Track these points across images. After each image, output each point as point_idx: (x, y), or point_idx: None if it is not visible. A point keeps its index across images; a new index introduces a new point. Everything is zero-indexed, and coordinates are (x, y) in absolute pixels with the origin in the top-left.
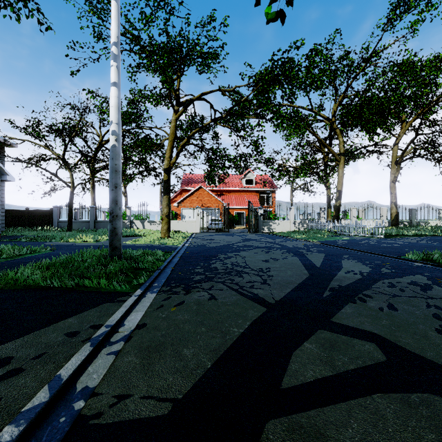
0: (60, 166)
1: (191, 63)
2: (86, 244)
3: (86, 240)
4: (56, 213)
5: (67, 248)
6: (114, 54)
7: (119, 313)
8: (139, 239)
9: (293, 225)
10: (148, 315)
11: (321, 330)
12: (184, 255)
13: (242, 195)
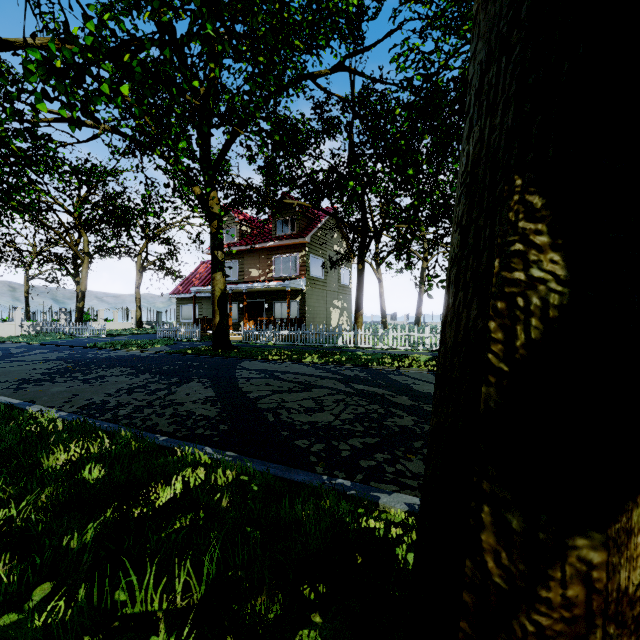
0: None
1: None
2: None
3: None
4: None
5: None
6: None
7: None
8: None
9: (21, 328)
10: None
11: None
12: None
13: None
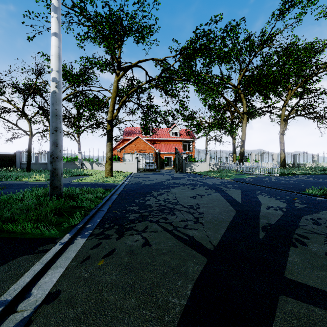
0: (19, 117)
1: (130, 34)
2: (37, 183)
3: (39, 179)
4: (19, 156)
5: (17, 187)
6: (54, 6)
7: (29, 275)
8: (86, 178)
9: (209, 166)
10: (67, 275)
11: (282, 296)
12: (122, 192)
13: (170, 144)
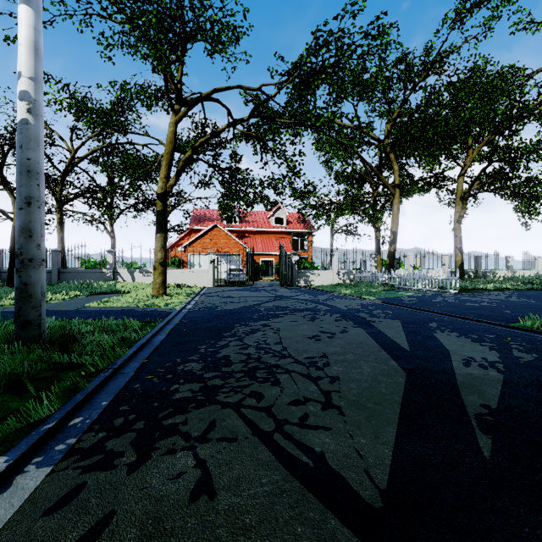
0: None
1: (197, 37)
2: None
3: None
4: None
5: None
6: None
7: None
8: (116, 299)
9: (337, 276)
10: None
11: None
12: (177, 327)
13: (271, 238)
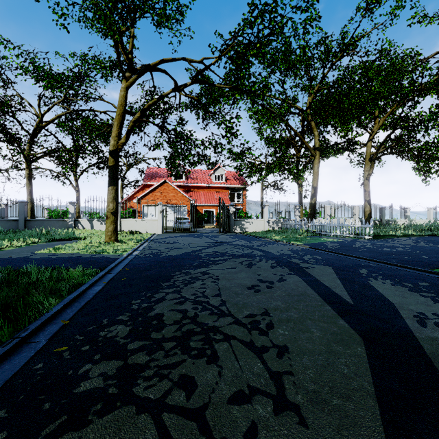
0: None
1: (145, 9)
2: None
3: None
4: None
5: None
6: None
7: None
8: (69, 246)
9: (267, 224)
10: None
11: None
12: (118, 275)
13: (212, 192)
